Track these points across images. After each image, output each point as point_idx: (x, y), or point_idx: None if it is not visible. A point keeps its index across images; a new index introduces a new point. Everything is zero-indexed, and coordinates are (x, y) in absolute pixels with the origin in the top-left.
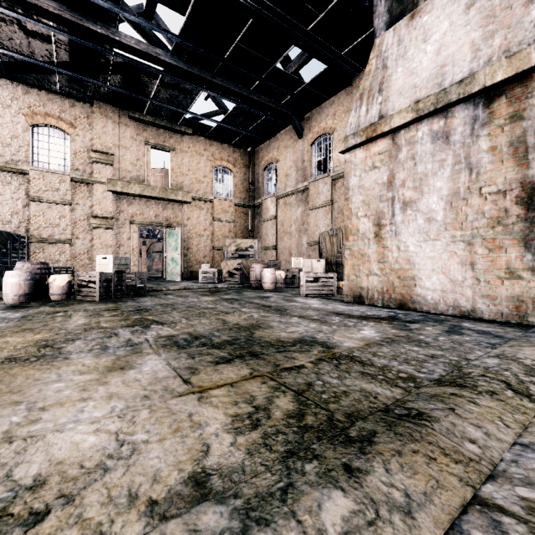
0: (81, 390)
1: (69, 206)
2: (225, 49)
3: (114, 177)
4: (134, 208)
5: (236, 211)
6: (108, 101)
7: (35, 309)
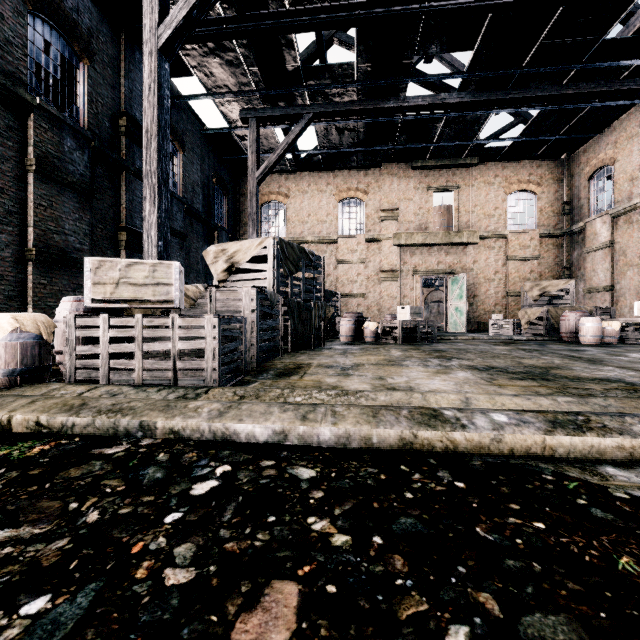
0: (427, 376)
1: (364, 264)
2: (523, 57)
3: (398, 231)
4: (416, 258)
5: (542, 244)
6: (393, 160)
7: (362, 345)
